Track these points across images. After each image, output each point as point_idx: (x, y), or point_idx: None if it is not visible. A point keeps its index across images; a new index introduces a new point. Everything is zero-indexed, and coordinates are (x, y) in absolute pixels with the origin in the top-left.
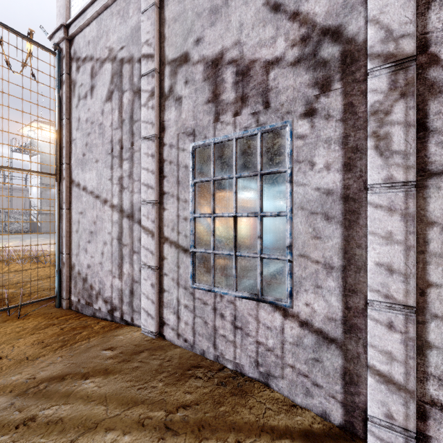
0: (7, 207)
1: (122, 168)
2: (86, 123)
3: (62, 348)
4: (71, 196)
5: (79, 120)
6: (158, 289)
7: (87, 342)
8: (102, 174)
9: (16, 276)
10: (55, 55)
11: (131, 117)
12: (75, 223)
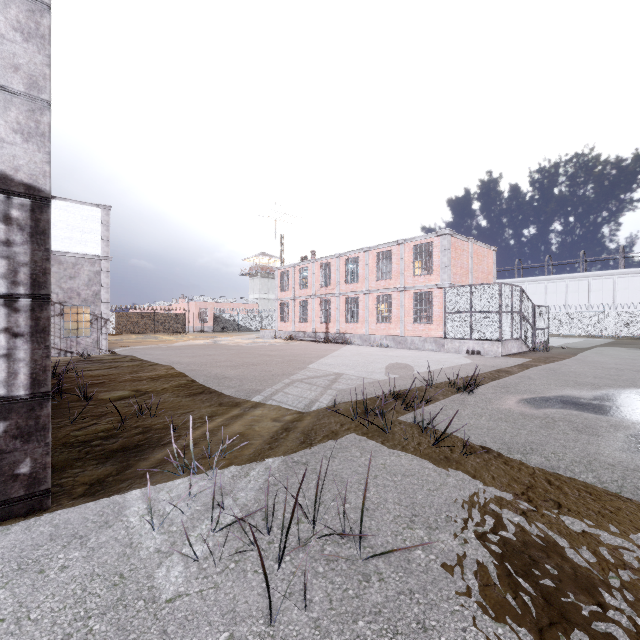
0: None
1: None
2: None
3: None
4: None
5: None
6: None
7: None
8: None
9: None
10: None
11: None
12: None
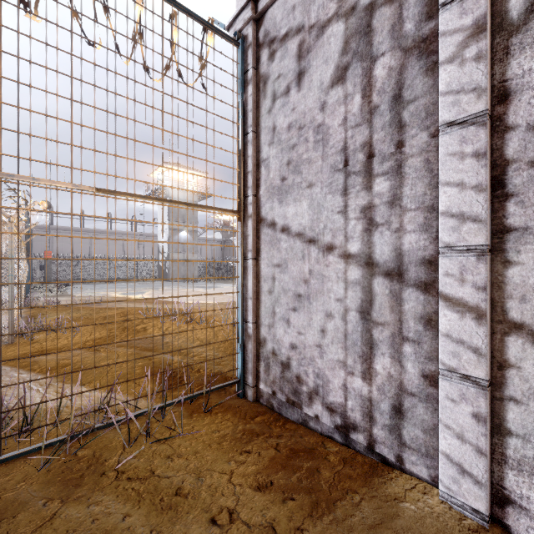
0: (138, 253)
1: (372, 190)
2: (289, 131)
3: (319, 515)
4: (259, 241)
5: (274, 130)
6: (489, 426)
7: (356, 510)
8: (321, 205)
9: (176, 340)
10: (237, 47)
11: (397, 96)
12: (266, 279)
